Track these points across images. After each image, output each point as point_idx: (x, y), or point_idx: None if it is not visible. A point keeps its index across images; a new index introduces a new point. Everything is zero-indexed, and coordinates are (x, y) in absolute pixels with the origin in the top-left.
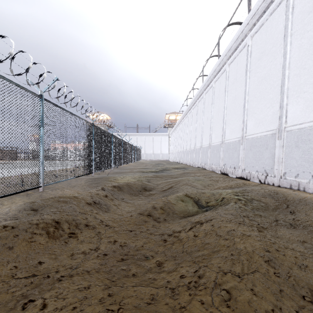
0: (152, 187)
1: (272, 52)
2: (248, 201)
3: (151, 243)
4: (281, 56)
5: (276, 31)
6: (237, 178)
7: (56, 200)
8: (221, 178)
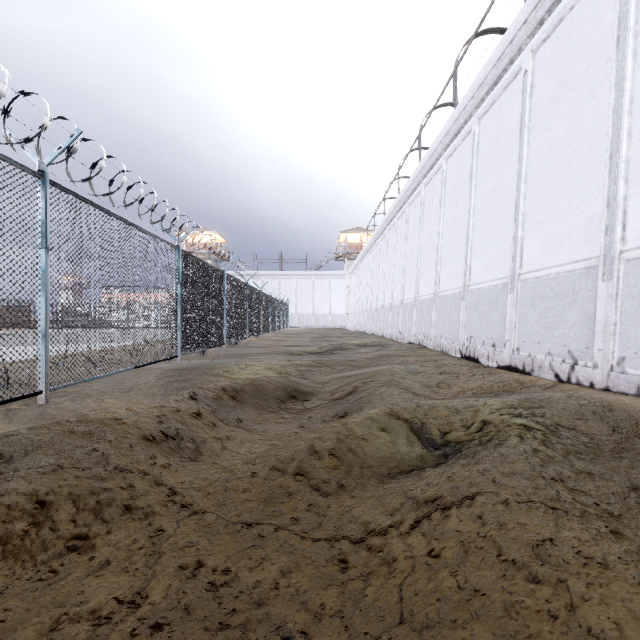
0: (310, 389)
1: (585, 81)
2: (550, 431)
3: (302, 575)
4: (610, 88)
5: (595, 30)
6: (501, 368)
7: (66, 431)
8: (465, 369)
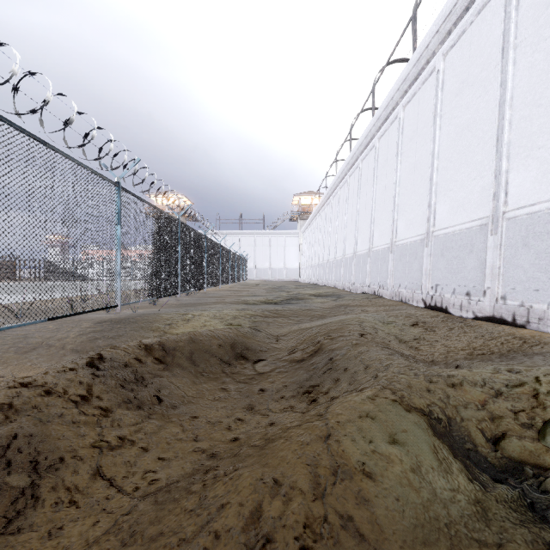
0: (263, 346)
1: None
2: None
3: None
4: None
5: None
6: (480, 319)
7: None
8: (438, 320)
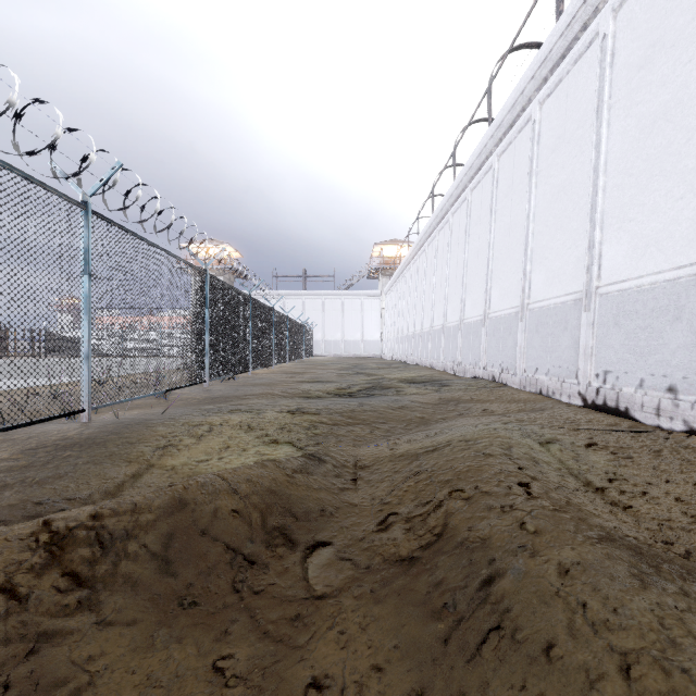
0: (327, 504)
1: None
2: None
3: None
4: None
5: None
6: None
7: None
8: (626, 435)
